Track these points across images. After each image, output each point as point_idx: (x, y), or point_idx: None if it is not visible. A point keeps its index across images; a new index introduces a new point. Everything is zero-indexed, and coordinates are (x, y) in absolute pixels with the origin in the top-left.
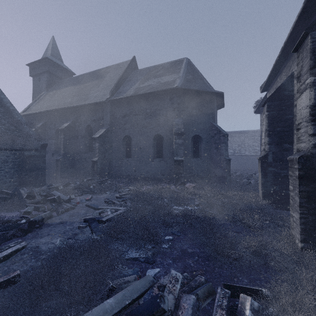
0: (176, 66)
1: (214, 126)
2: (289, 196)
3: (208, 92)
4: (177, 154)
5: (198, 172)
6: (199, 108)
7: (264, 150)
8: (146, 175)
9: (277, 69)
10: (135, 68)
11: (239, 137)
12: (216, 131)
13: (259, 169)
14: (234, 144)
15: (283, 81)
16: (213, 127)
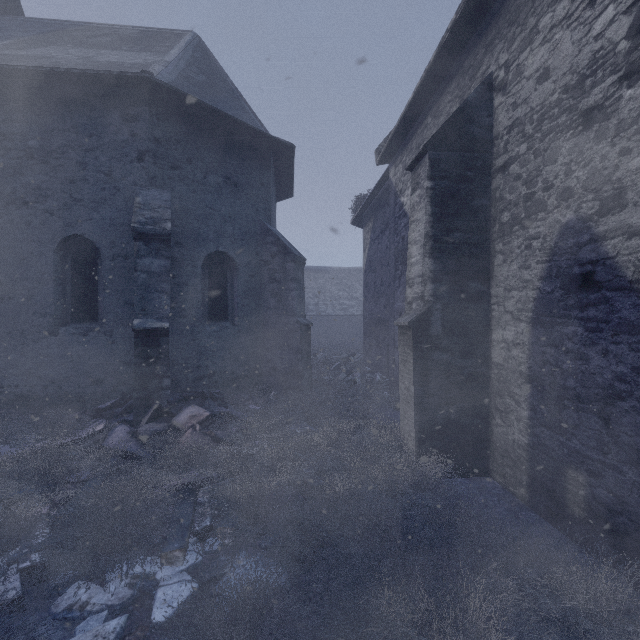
0: (159, 40)
1: (269, 232)
2: (481, 434)
3: (253, 130)
4: (146, 308)
5: (226, 364)
6: (227, 173)
7: (422, 298)
8: (26, 387)
9: (431, 86)
10: (7, 11)
11: (315, 278)
12: (276, 246)
13: (407, 356)
14: (306, 293)
15: (448, 116)
16: (268, 236)
